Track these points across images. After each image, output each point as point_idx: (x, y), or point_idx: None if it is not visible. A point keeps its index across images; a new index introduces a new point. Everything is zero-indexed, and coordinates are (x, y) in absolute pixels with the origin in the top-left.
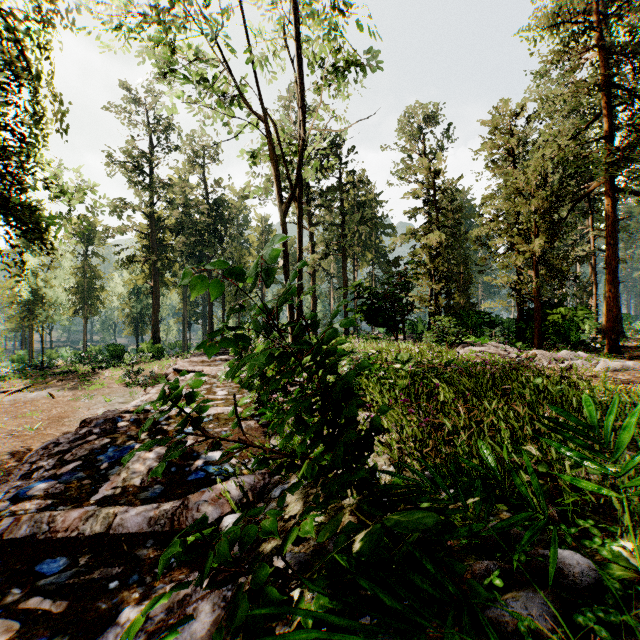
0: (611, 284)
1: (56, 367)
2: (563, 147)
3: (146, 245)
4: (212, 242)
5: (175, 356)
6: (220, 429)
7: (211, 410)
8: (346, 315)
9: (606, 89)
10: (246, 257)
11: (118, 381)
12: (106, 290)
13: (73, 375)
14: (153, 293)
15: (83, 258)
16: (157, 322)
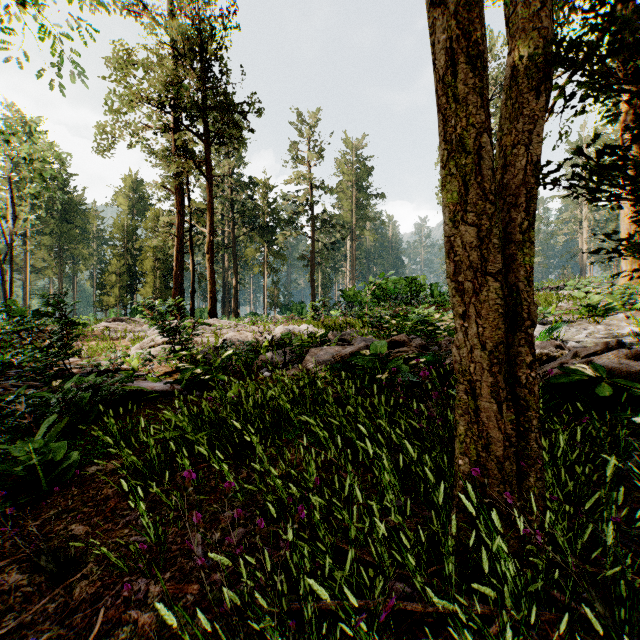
0: None
1: None
2: None
3: None
4: None
5: None
6: None
7: None
8: None
9: None
10: None
11: None
12: None
13: None
14: None
15: None
16: None
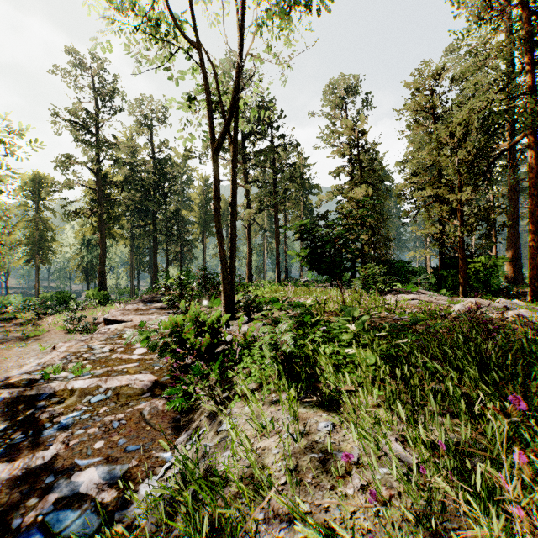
0: (534, 233)
1: (4, 313)
2: (489, 100)
3: (94, 199)
4: (156, 198)
5: (120, 302)
6: (112, 417)
7: (113, 381)
8: (278, 264)
9: (529, 46)
10: (189, 212)
11: (59, 327)
12: (57, 241)
13: (17, 321)
14: (100, 244)
15: (35, 211)
16: (104, 270)
